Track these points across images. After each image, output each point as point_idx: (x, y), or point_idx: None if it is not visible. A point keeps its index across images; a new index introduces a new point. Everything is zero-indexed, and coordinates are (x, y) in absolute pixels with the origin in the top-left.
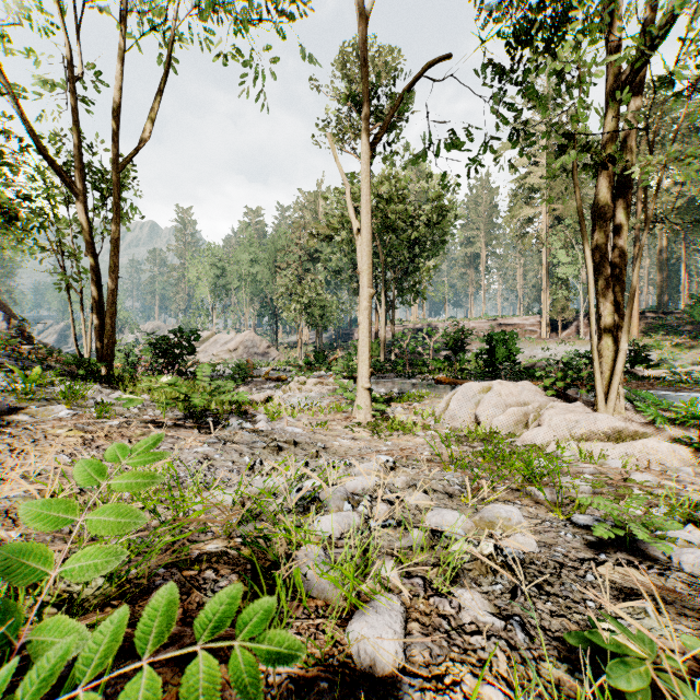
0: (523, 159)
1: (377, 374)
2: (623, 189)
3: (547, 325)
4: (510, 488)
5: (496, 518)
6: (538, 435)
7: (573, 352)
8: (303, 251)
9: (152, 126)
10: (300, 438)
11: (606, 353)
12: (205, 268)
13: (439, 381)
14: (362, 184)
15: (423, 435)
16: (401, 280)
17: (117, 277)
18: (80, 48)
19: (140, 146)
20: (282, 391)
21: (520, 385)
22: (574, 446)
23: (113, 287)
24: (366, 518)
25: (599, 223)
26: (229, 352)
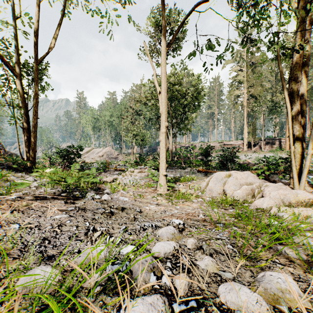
0: (235, 68)
1: (169, 167)
2: (305, 66)
3: (246, 144)
4: (264, 245)
5: (278, 290)
6: (264, 203)
7: (259, 157)
8: (134, 110)
9: (55, 41)
10: (126, 204)
11: (297, 156)
12: (89, 118)
13: (199, 170)
14: (162, 66)
15: (196, 202)
16: (179, 123)
17: (37, 118)
18: (19, 3)
19: (48, 51)
20: (122, 175)
21: (245, 173)
22: (288, 210)
23: (34, 123)
24: (169, 295)
25: (294, 83)
26: (99, 157)
